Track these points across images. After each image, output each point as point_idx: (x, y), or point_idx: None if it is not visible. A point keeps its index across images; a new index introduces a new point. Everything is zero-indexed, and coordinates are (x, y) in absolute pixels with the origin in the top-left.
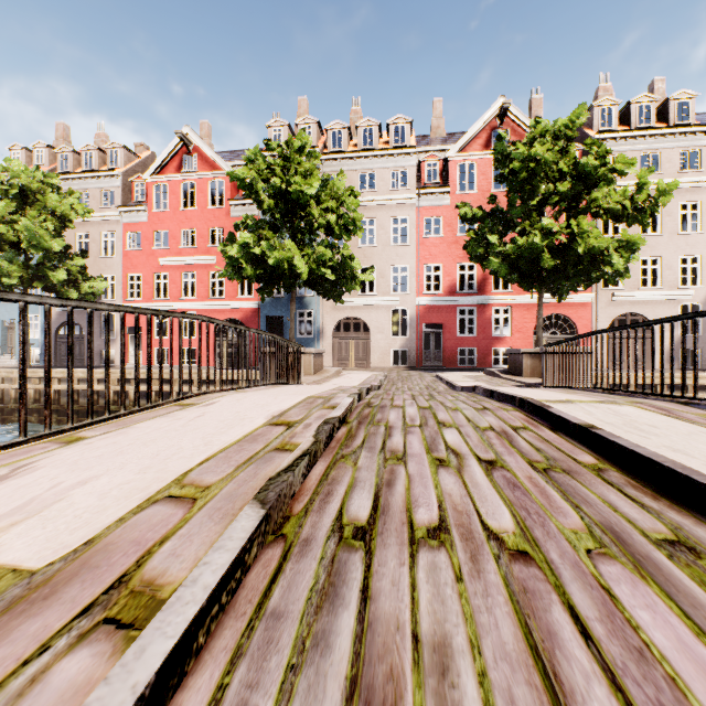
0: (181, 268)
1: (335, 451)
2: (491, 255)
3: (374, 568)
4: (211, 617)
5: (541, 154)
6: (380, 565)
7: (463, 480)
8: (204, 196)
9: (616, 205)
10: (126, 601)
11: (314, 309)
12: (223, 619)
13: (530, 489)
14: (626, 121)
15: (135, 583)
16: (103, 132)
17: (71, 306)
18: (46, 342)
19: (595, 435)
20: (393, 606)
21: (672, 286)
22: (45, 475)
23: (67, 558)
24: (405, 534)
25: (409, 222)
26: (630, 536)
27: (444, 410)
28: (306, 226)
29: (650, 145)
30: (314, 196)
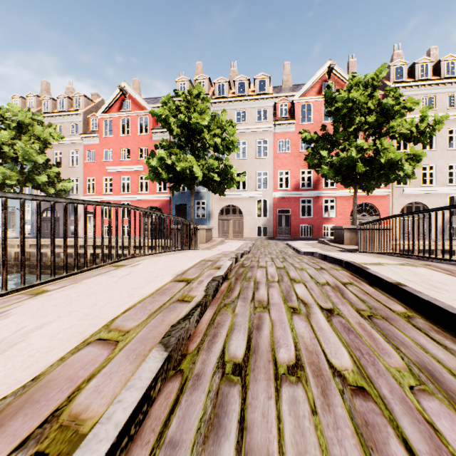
0: (120, 173)
1: (220, 301)
2: (323, 164)
3: (248, 401)
4: (121, 448)
5: (356, 97)
6: (252, 398)
7: (311, 325)
8: (135, 127)
9: (406, 131)
10: (55, 435)
11: (207, 200)
12: (131, 447)
13: (360, 332)
14: (412, 75)
15: (64, 417)
16: (71, 86)
17: (39, 200)
18: (22, 225)
19: (403, 290)
20: (264, 436)
21: (443, 184)
22: (14, 321)
23: (17, 393)
24: (271, 370)
25: (268, 143)
26: (441, 375)
27: (293, 270)
28: (201, 146)
29: (428, 91)
30: (206, 126)
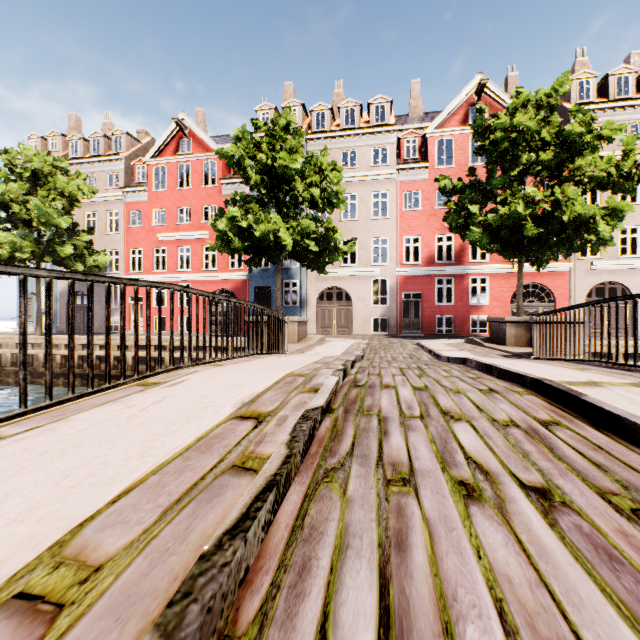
0: (177, 243)
1: (317, 463)
2: (472, 225)
3: None
4: None
5: (523, 124)
6: None
7: (517, 537)
8: (198, 177)
9: (600, 173)
10: None
11: (299, 280)
12: None
13: None
14: (603, 94)
15: None
16: (109, 121)
17: None
18: None
19: None
20: None
21: None
22: None
23: None
24: None
25: (389, 196)
26: None
27: (444, 393)
28: (291, 200)
29: (629, 115)
30: (299, 172)
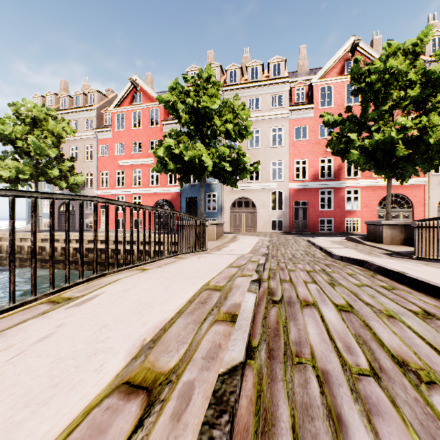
0: (132, 167)
1: None
2: (351, 149)
3: None
4: None
5: (395, 67)
6: None
7: None
8: (146, 120)
9: None
10: None
11: (218, 192)
12: None
13: None
14: None
15: None
16: (86, 84)
17: None
18: None
19: None
20: None
21: None
22: None
23: None
24: None
25: (284, 130)
26: None
27: (376, 318)
28: (211, 133)
29: None
30: (217, 112)
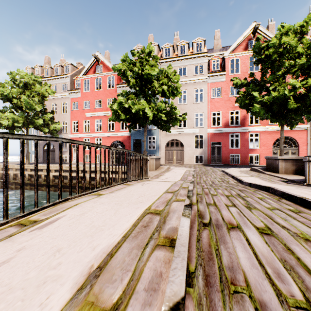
0: (95, 117)
1: None
2: (254, 103)
3: None
4: None
5: (287, 42)
6: None
7: None
8: (105, 84)
9: None
10: None
11: (156, 135)
12: None
13: None
14: None
15: None
16: (63, 59)
17: None
18: None
19: None
20: None
21: None
22: None
23: None
24: None
25: (204, 91)
26: None
27: (295, 242)
28: (151, 93)
29: None
30: (156, 77)
